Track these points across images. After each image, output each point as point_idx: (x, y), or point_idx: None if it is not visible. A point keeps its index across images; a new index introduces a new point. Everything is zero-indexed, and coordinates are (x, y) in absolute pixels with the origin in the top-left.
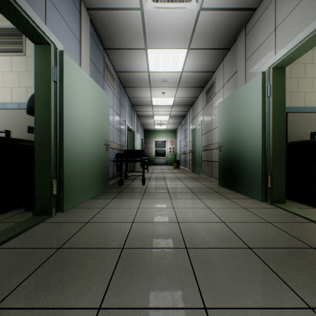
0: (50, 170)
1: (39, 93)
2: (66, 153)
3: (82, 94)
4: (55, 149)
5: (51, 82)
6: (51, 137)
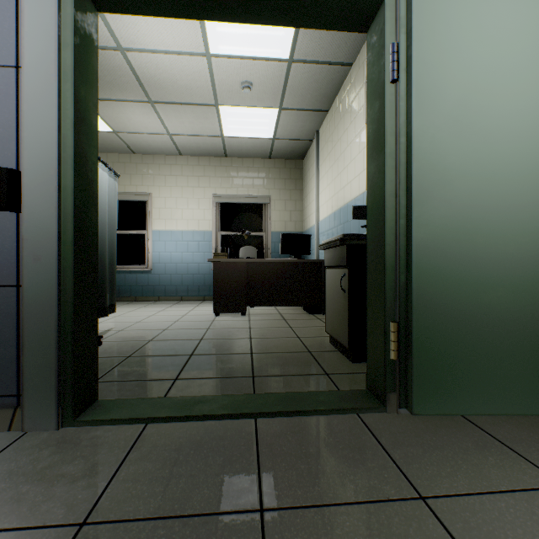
0: (382, 299)
1: (371, 129)
2: (424, 256)
3: (501, 62)
4: (396, 249)
5: (384, 89)
6: (384, 219)
